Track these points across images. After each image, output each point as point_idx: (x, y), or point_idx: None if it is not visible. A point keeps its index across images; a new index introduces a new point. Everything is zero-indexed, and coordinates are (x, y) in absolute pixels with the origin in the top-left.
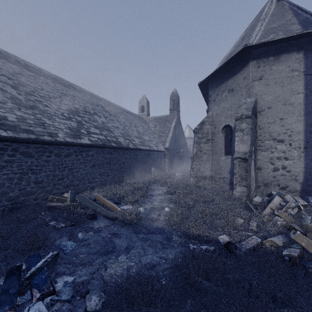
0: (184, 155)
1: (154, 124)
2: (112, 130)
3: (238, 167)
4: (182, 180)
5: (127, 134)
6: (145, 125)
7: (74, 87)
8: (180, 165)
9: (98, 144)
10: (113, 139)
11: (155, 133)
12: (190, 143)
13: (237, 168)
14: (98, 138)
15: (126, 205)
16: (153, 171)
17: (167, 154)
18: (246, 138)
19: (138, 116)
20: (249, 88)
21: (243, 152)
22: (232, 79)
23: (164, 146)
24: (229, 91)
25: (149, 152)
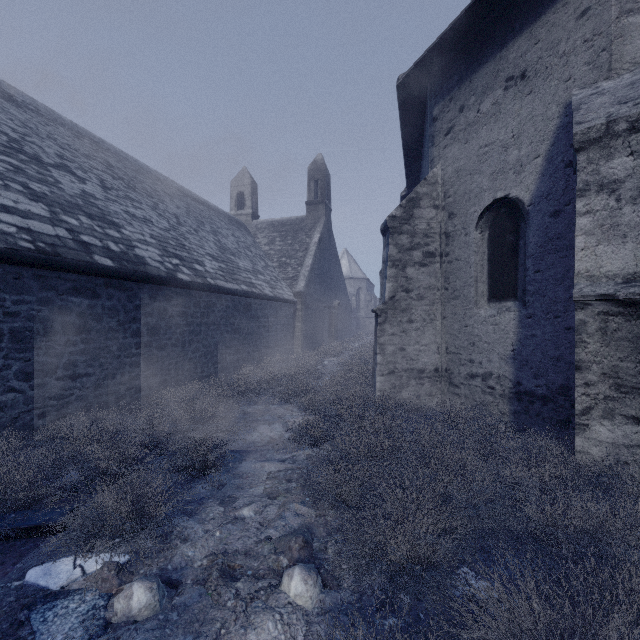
0: (340, 314)
1: (268, 237)
2: (119, 221)
3: (599, 338)
4: (346, 380)
5: (180, 243)
6: (244, 236)
7: (7, 93)
8: (332, 337)
9: (6, 245)
10: (111, 245)
11: (270, 257)
12: (351, 290)
13: (594, 343)
14: (22, 229)
15: (75, 554)
16: (261, 354)
17: (302, 308)
18: (633, 217)
19: (227, 216)
20: (607, 43)
21: (616, 275)
22: (523, 38)
23: (292, 289)
24: (510, 82)
25: (251, 302)
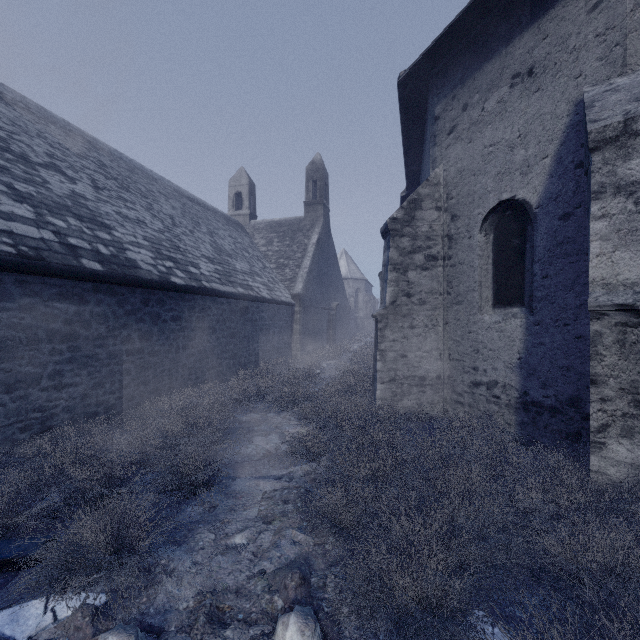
0: (338, 315)
1: (266, 238)
2: (110, 223)
3: (617, 351)
4: (345, 386)
5: (174, 245)
6: (241, 236)
7: None
8: (331, 338)
9: None
10: (100, 247)
11: (268, 258)
12: (350, 291)
13: (611, 355)
14: (4, 232)
15: (47, 595)
16: (259, 357)
17: (300, 311)
18: None
19: (224, 216)
20: (621, 37)
21: (635, 283)
22: (530, 33)
23: (290, 291)
24: (516, 79)
25: (248, 304)
